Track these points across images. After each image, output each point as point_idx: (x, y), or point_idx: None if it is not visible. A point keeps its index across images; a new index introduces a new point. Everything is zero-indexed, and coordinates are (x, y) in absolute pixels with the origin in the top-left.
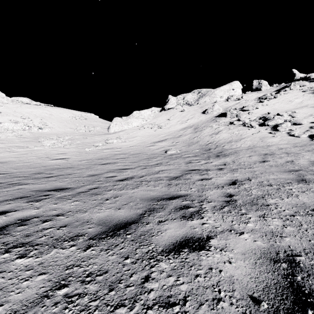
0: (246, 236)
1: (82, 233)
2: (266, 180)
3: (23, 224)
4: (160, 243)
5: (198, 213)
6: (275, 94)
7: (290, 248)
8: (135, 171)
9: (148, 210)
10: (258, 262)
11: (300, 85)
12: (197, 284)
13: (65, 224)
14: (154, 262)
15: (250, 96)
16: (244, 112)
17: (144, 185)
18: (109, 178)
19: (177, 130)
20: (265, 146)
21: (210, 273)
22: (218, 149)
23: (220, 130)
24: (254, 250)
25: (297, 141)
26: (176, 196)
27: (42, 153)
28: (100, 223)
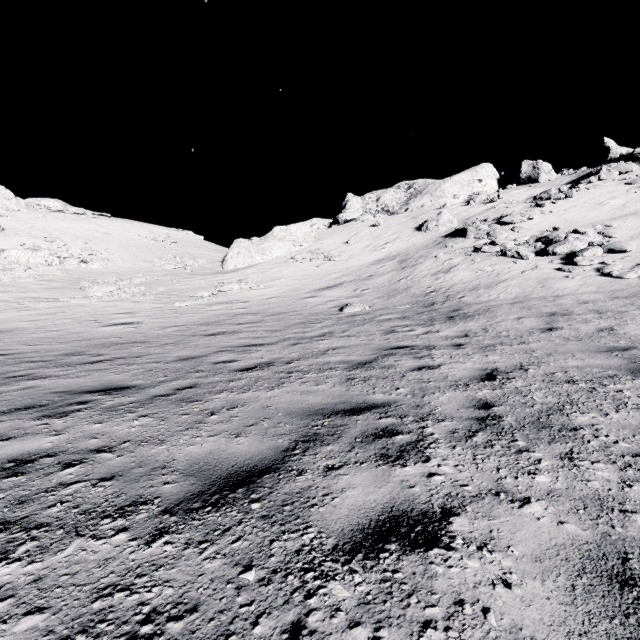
0: (536, 508)
1: (147, 496)
2: (560, 371)
3: (18, 473)
4: (331, 526)
5: (417, 448)
6: (569, 191)
7: None
8: (276, 350)
9: (302, 439)
10: (579, 584)
11: (619, 170)
12: None
13: (112, 474)
14: (316, 580)
15: (516, 194)
16: (503, 226)
17: (295, 380)
18: (220, 364)
19: (364, 265)
20: (549, 298)
21: (459, 615)
22: (450, 303)
23: (453, 264)
24: (564, 549)
25: (617, 287)
26: (366, 406)
27: (86, 312)
28: (193, 471)
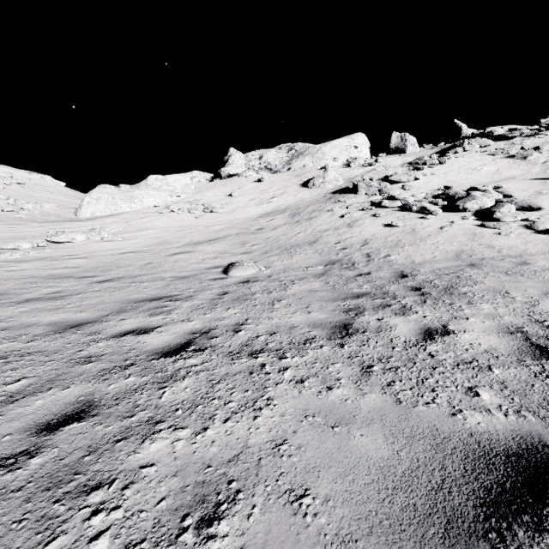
0: None
1: None
2: None
3: None
4: None
5: None
6: (441, 158)
7: None
8: None
9: None
10: None
11: (479, 143)
12: None
13: None
14: None
15: (391, 160)
16: (391, 185)
17: None
18: None
19: (251, 218)
20: (510, 259)
21: None
22: (376, 264)
23: (355, 218)
24: None
25: None
26: None
27: None
28: None
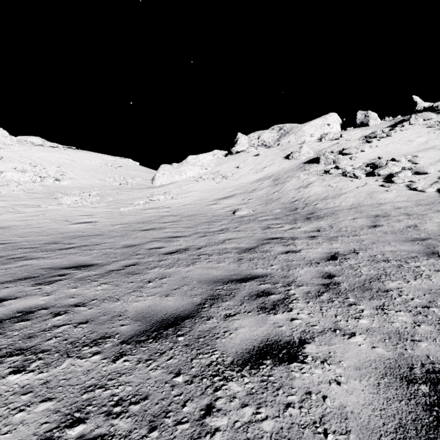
0: (359, 339)
1: (110, 333)
2: (380, 254)
3: (25, 319)
4: (229, 350)
5: (284, 303)
6: (389, 132)
7: (430, 359)
8: (190, 240)
9: (209, 297)
10: (382, 382)
11: (423, 118)
12: (290, 421)
13: (86, 320)
14: (220, 381)
15: (353, 134)
16: (344, 156)
17: (203, 260)
18: (153, 250)
19: (249, 182)
20: (375, 205)
21: (308, 400)
22: (307, 209)
23: (310, 182)
24: (374, 362)
25: (420, 197)
26: (251, 277)
27: (59, 214)
28: (139, 318)
